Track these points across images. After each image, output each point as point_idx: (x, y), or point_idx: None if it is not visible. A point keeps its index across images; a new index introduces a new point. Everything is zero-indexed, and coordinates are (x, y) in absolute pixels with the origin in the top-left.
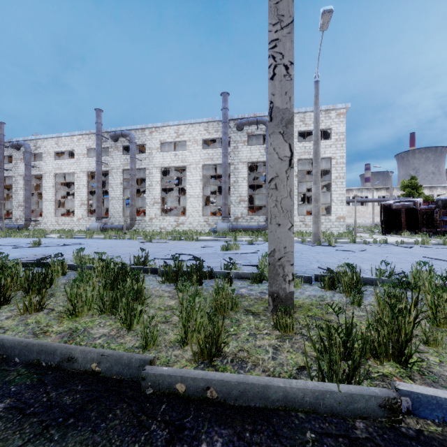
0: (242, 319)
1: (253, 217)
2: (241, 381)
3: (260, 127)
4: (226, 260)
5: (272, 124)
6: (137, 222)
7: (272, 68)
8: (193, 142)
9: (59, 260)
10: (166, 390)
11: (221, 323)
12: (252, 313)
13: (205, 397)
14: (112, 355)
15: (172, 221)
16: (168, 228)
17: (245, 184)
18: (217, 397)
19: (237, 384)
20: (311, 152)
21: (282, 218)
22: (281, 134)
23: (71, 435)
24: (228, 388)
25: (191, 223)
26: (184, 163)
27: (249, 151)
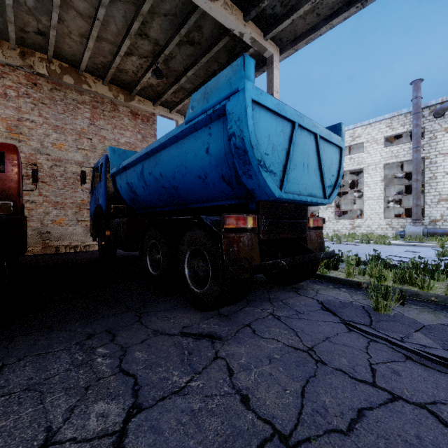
0: None
1: None
2: None
3: None
4: None
5: None
6: None
7: None
8: (372, 142)
9: None
10: None
11: None
12: None
13: None
14: (444, 295)
15: (346, 224)
16: (342, 230)
17: (447, 179)
18: None
19: None
20: None
21: None
22: None
23: None
24: None
25: (368, 226)
26: (361, 165)
27: None
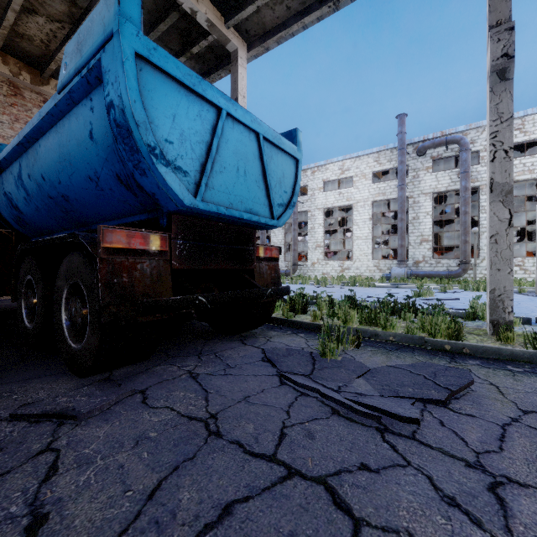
0: (467, 335)
1: (439, 261)
2: (484, 345)
3: (451, 147)
4: (427, 303)
5: (492, 195)
6: (299, 267)
7: (492, 153)
8: (361, 177)
9: (296, 295)
10: (439, 348)
11: (461, 327)
12: (474, 334)
13: (462, 352)
14: (401, 333)
15: (335, 266)
16: (332, 273)
17: (428, 220)
18: (469, 352)
19: (482, 347)
20: (534, 170)
21: (502, 265)
22: (501, 202)
23: (404, 352)
24: (476, 348)
25: (357, 268)
26: (350, 201)
27: (434, 179)
